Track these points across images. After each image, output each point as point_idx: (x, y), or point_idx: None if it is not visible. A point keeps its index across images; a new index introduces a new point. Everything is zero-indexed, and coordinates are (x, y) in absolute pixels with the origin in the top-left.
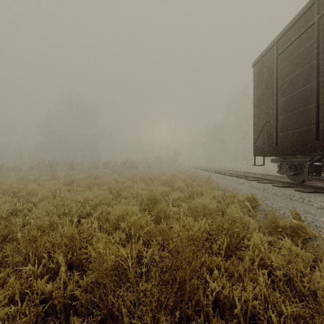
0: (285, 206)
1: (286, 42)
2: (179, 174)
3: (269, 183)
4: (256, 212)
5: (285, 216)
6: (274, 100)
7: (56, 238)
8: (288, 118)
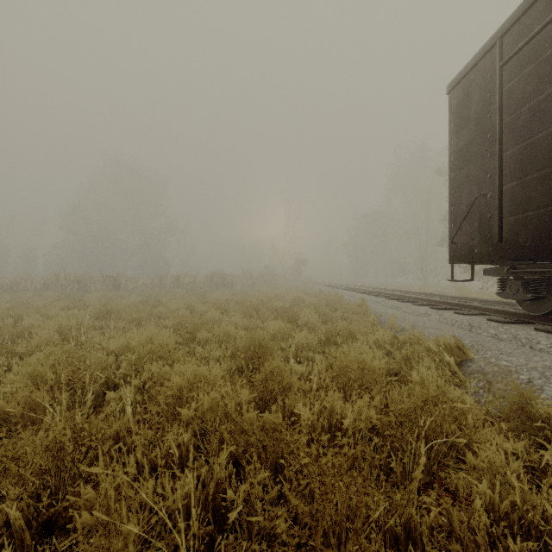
0: (529, 365)
1: (522, 35)
2: (307, 297)
3: (477, 314)
4: (466, 376)
5: (533, 387)
6: (495, 154)
7: (27, 449)
8: (526, 186)
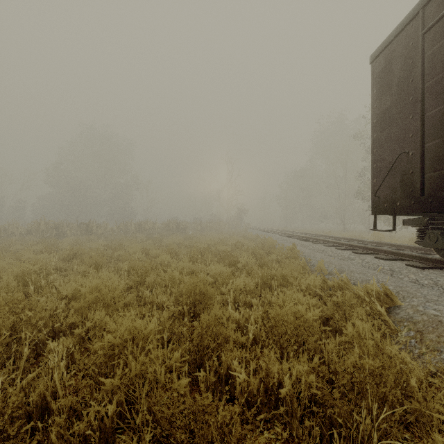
0: None
1: None
2: (246, 241)
3: (395, 259)
4: (395, 324)
5: None
6: (417, 115)
7: None
8: None
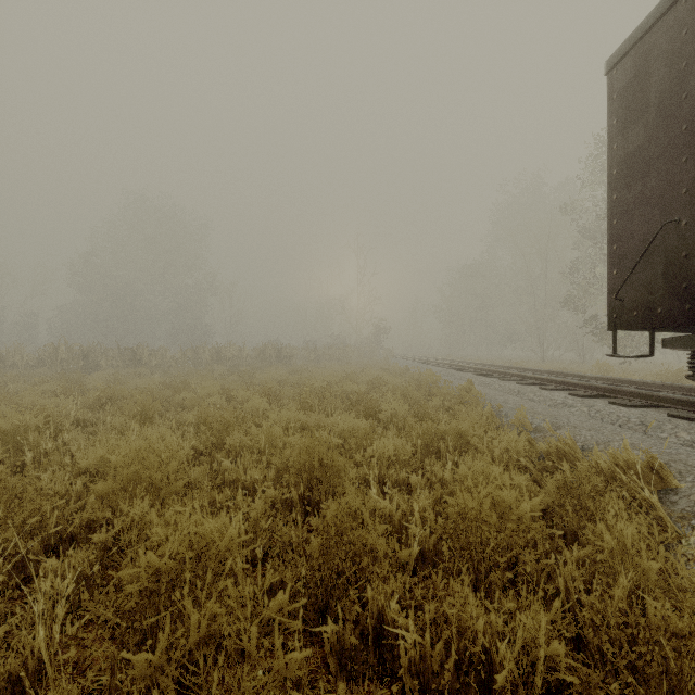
0: None
1: None
2: (390, 377)
3: (646, 405)
4: (673, 523)
5: None
6: None
7: None
8: None
